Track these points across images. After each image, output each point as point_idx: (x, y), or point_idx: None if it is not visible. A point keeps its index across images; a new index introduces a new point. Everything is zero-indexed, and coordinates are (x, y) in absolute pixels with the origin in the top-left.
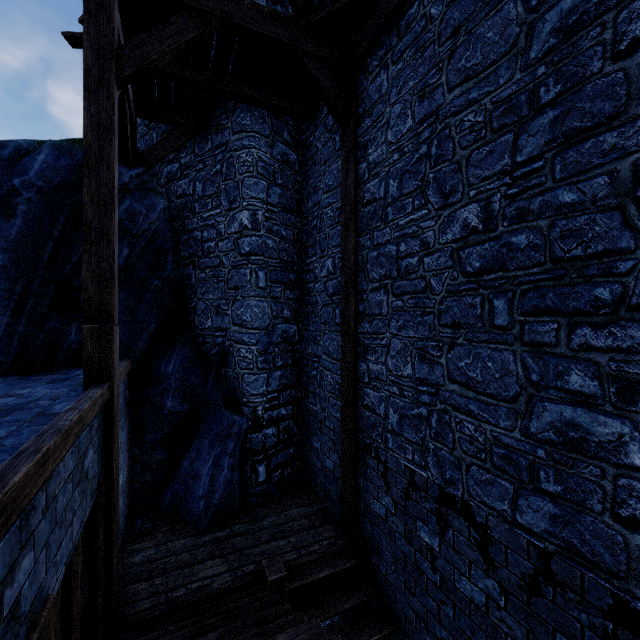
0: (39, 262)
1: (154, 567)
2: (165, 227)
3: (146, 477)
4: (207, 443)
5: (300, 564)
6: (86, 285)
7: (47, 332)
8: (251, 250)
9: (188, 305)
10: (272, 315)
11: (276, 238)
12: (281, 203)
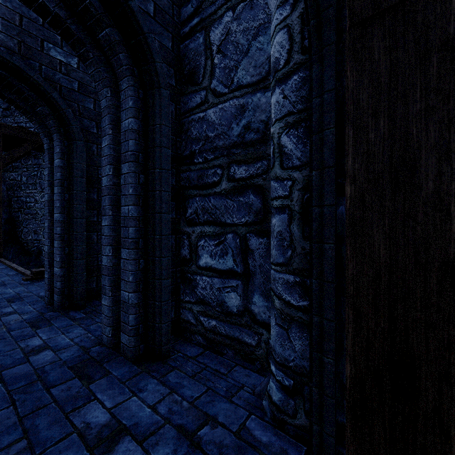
0: None
1: None
2: (5, 195)
3: None
4: None
5: None
6: None
7: None
8: None
9: (17, 229)
10: None
11: None
12: None
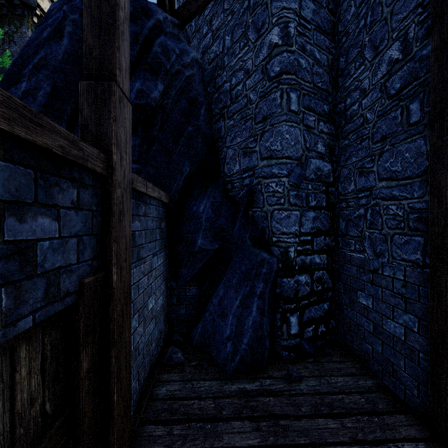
0: None
1: (175, 408)
2: (198, 84)
3: (181, 309)
4: (234, 281)
5: None
6: (86, 36)
7: None
8: (281, 69)
9: (218, 157)
10: (305, 146)
11: (309, 59)
12: (314, 21)
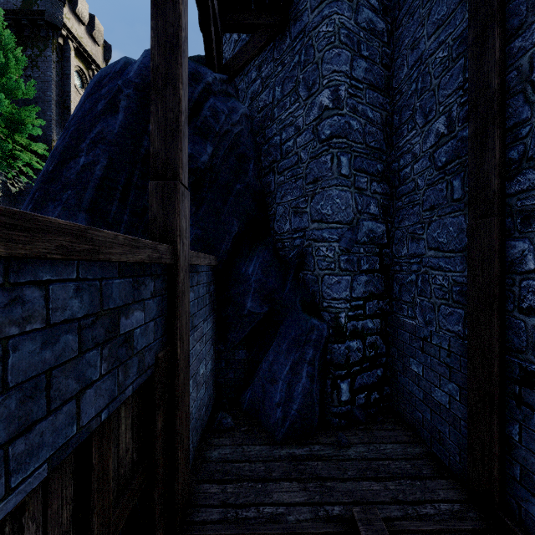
0: (137, 155)
1: (227, 469)
2: (247, 137)
3: (229, 374)
4: (284, 347)
5: (409, 530)
6: (153, 139)
7: (146, 223)
8: (332, 132)
9: (268, 213)
10: (356, 209)
11: (361, 119)
12: (367, 79)
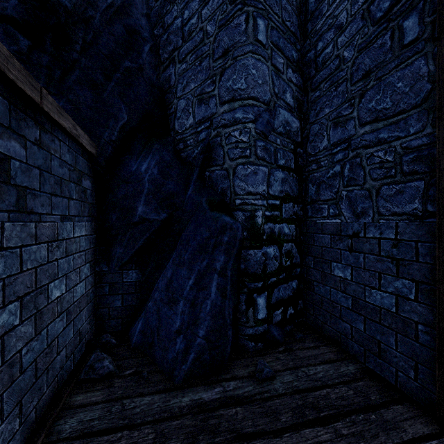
0: None
1: None
2: (141, 16)
3: (115, 301)
4: (187, 257)
5: None
6: None
7: None
8: None
9: (167, 112)
10: (273, 91)
11: None
12: None
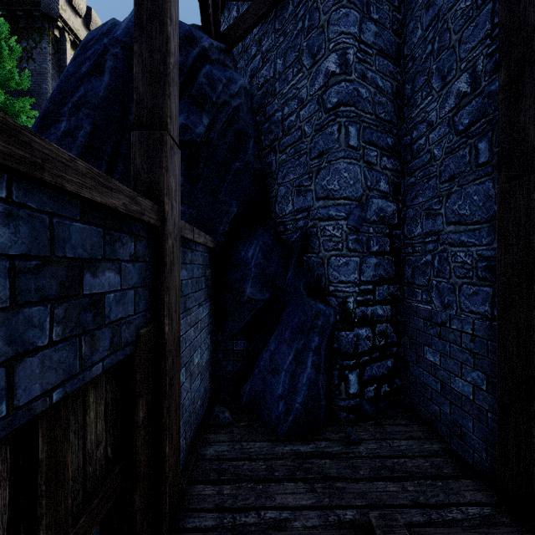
0: (125, 123)
1: (224, 468)
2: (247, 114)
3: (227, 366)
4: (287, 335)
5: None
6: (137, 84)
7: None
8: (339, 100)
9: (269, 195)
10: (365, 185)
11: (370, 88)
12: (376, 44)
